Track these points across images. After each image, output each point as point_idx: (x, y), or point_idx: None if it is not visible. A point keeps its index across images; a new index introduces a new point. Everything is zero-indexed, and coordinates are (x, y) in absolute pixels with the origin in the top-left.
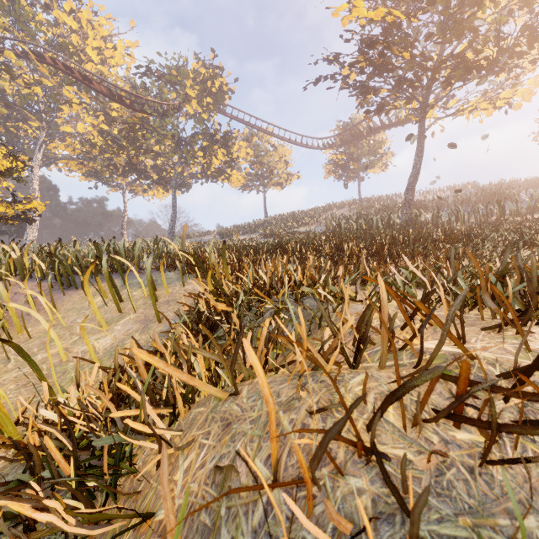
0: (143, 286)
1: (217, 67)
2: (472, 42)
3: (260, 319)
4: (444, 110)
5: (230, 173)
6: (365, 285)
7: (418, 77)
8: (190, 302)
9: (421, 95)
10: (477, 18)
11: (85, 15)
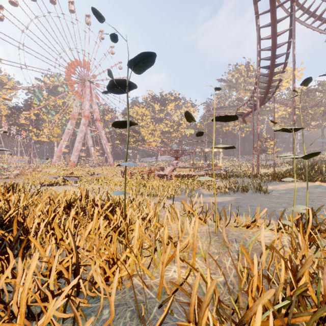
0: None
1: None
2: None
3: None
4: None
5: None
6: None
7: None
8: None
9: None
10: None
11: None
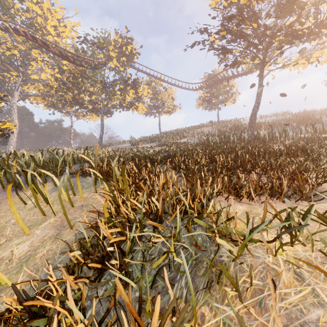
0: (65, 192)
1: (129, 38)
2: (299, 16)
3: (152, 248)
4: (275, 65)
5: (137, 105)
6: (240, 196)
7: (261, 42)
8: (99, 208)
9: (262, 54)
10: (301, 2)
11: (46, 5)
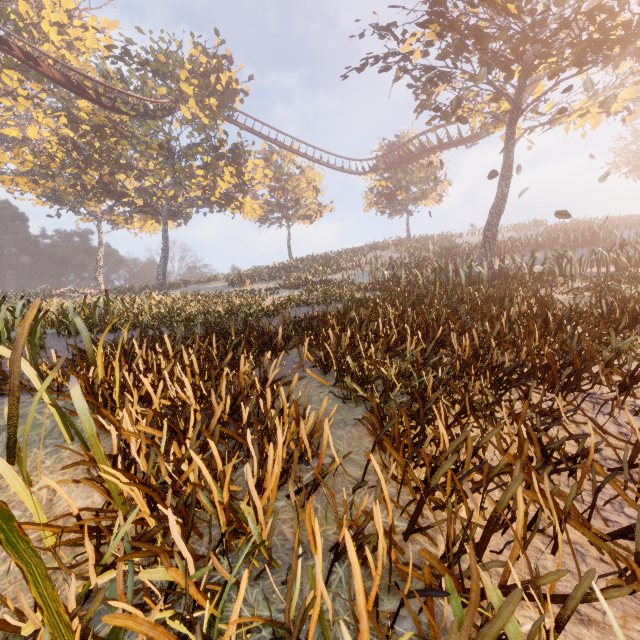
0: None
1: (223, 56)
2: None
3: None
4: (535, 118)
5: (242, 201)
6: None
7: (519, 55)
8: None
9: (517, 86)
10: None
11: None
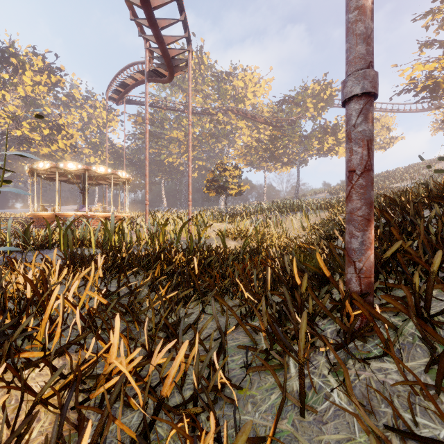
0: (312, 213)
1: (328, 83)
2: None
3: None
4: None
5: (337, 150)
6: None
7: None
8: (328, 216)
9: None
10: None
11: (248, 78)
